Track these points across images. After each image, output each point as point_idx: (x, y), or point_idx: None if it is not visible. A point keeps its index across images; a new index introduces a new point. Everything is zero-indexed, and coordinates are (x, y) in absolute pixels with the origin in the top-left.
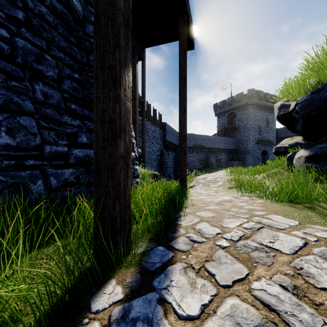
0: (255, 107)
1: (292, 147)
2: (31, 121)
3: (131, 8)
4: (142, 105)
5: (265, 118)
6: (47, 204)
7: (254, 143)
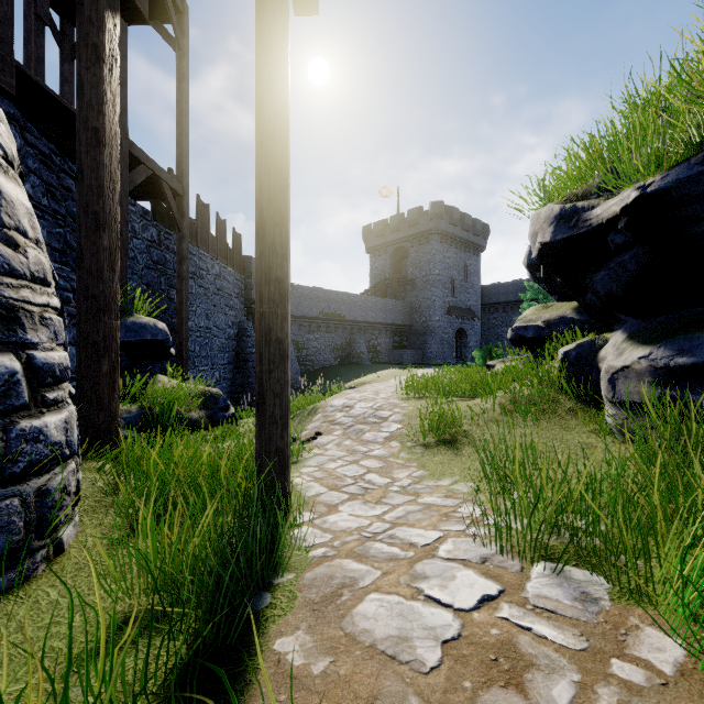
0: (445, 240)
1: (553, 328)
2: None
3: None
4: (180, 201)
5: (463, 263)
6: None
7: (442, 314)
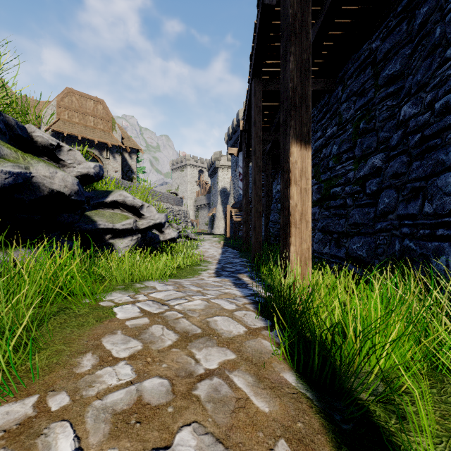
0: None
1: None
2: (447, 178)
3: (290, 93)
4: None
5: None
6: (448, 293)
7: None
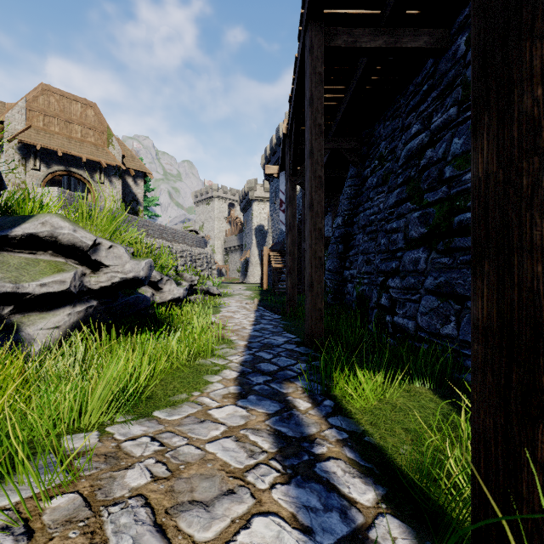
0: None
1: None
2: None
3: None
4: None
5: None
6: None
7: None
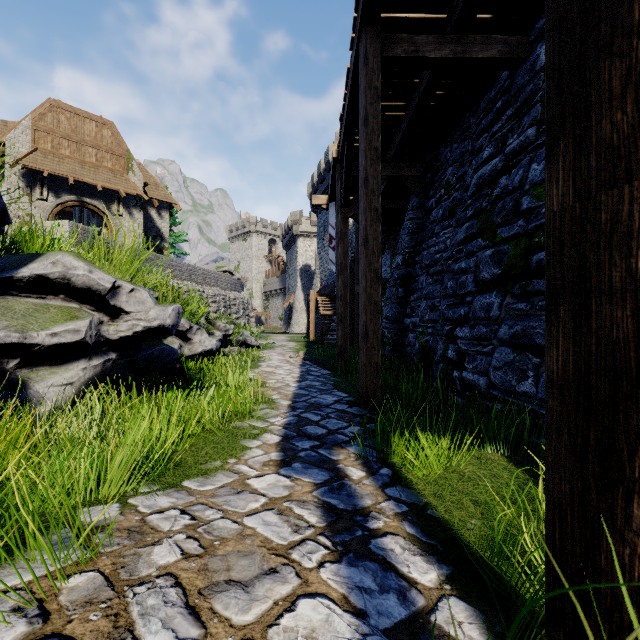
0: None
1: None
2: None
3: None
4: None
5: None
6: None
7: None
